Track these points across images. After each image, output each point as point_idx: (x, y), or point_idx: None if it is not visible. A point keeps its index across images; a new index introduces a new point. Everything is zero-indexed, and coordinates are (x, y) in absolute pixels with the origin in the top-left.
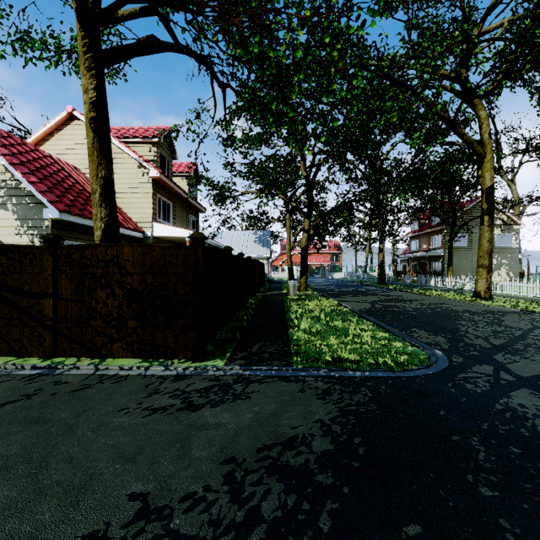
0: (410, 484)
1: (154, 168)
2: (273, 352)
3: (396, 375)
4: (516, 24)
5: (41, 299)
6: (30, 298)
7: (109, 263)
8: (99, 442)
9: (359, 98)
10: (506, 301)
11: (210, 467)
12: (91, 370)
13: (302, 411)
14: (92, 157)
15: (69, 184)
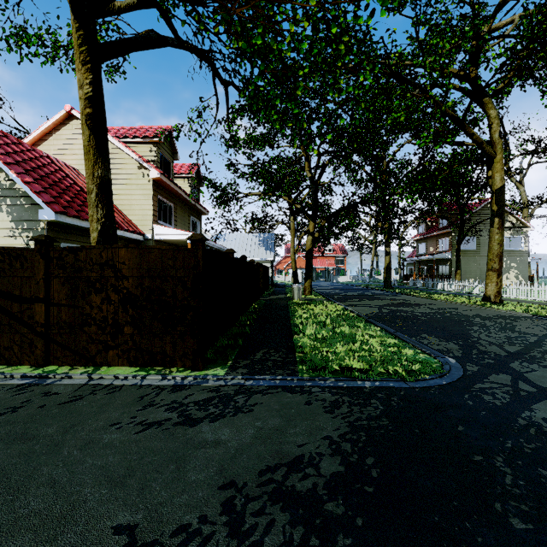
0: (431, 514)
1: (155, 168)
2: (277, 360)
3: (409, 386)
4: (529, 19)
5: (33, 305)
6: (21, 303)
7: (104, 266)
8: (86, 463)
9: (366, 96)
10: (517, 306)
11: (207, 493)
12: (84, 380)
13: (308, 426)
14: (88, 155)
15: (67, 185)
